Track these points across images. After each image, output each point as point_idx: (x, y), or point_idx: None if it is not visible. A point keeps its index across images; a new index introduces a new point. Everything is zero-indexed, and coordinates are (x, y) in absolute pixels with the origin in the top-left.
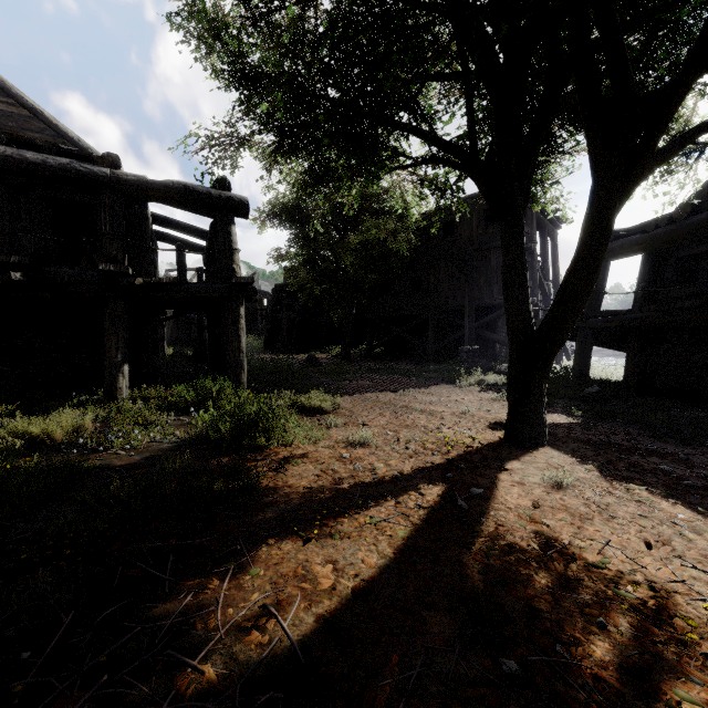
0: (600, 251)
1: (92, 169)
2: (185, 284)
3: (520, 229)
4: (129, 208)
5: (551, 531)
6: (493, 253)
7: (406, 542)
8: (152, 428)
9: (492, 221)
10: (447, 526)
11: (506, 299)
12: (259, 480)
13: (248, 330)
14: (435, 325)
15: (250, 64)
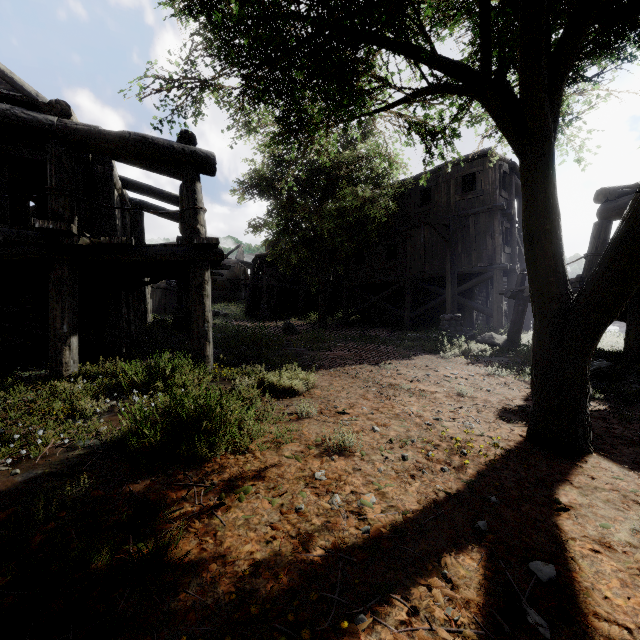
0: None
1: (36, 116)
2: (142, 246)
3: (551, 162)
4: (91, 168)
5: None
6: (472, 220)
7: None
8: (70, 423)
9: (469, 189)
10: None
11: (530, 254)
12: (175, 542)
13: (232, 298)
14: (411, 293)
15: None
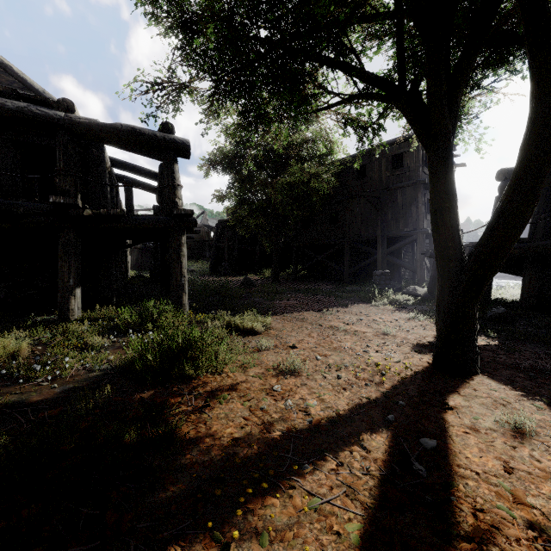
0: (542, 174)
1: (47, 112)
2: (132, 216)
3: (450, 156)
4: (88, 151)
5: (549, 522)
6: (400, 192)
7: (361, 549)
8: (86, 353)
9: (398, 166)
10: (409, 511)
11: (435, 225)
12: (178, 427)
13: (198, 257)
14: (349, 253)
15: (187, 8)
